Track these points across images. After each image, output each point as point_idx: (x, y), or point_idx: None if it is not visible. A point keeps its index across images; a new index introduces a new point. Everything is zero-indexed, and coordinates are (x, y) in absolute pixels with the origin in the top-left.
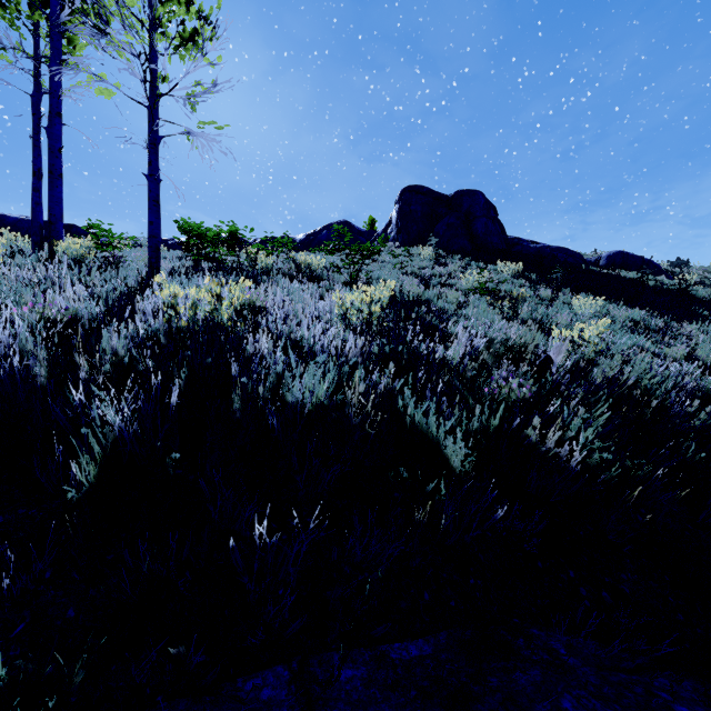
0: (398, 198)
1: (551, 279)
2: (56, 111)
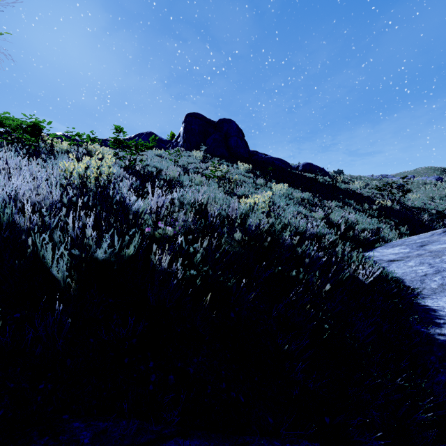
0: (184, 119)
1: (268, 175)
2: None
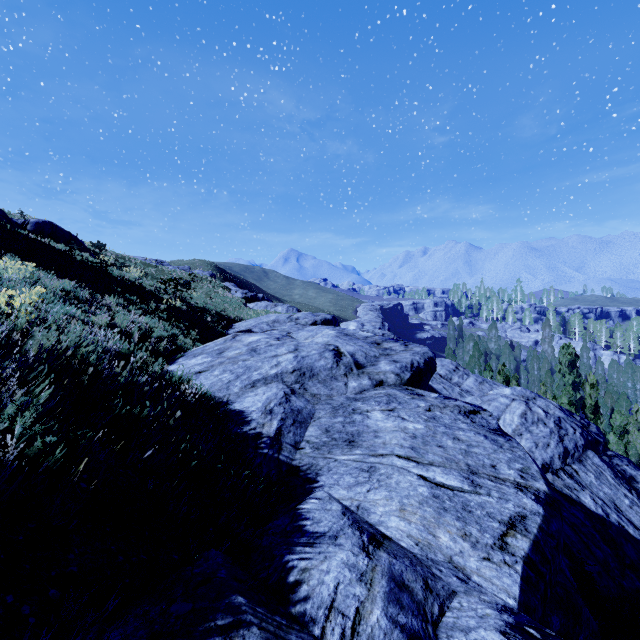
0: None
1: None
2: None
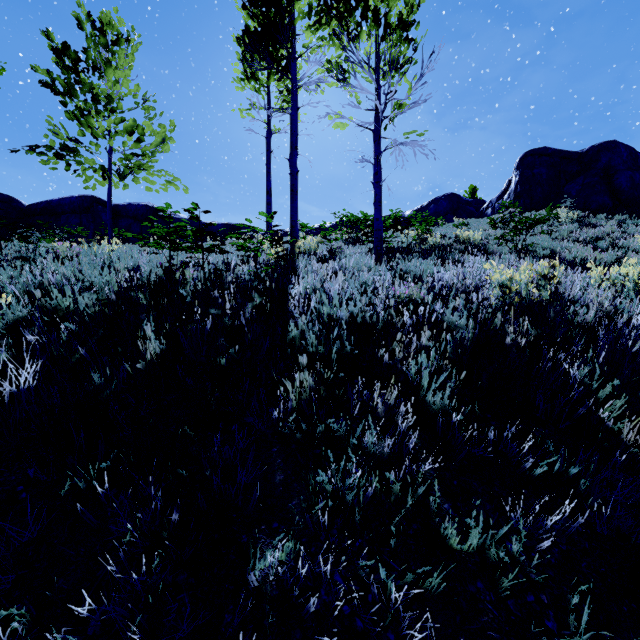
0: (517, 163)
1: None
2: (294, 146)
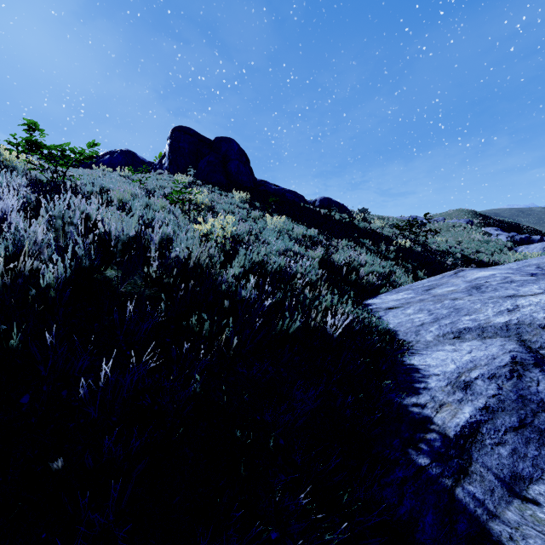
0: (169, 135)
1: (272, 208)
2: None
